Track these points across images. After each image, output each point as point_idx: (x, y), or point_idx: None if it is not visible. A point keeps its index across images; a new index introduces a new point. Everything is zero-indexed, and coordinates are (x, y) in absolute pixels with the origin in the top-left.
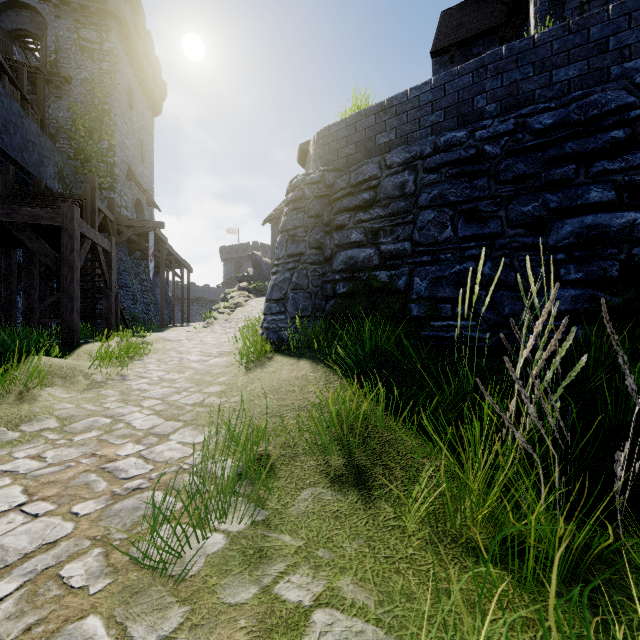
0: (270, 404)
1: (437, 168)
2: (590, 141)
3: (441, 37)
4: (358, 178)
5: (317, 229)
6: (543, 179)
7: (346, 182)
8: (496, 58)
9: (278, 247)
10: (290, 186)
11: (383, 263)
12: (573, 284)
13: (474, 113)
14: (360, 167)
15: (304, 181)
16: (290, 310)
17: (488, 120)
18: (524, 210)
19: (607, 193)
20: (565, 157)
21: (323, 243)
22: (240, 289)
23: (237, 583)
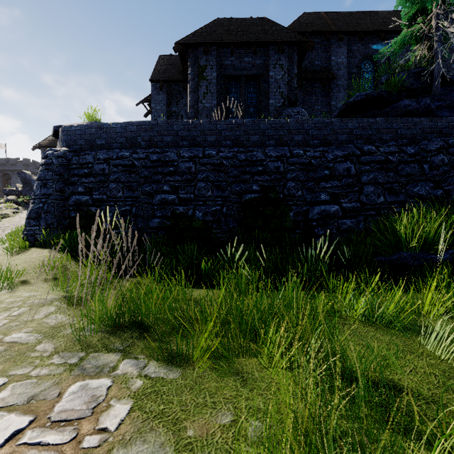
0: (23, 267)
1: (117, 166)
2: (165, 169)
3: (157, 72)
4: (83, 161)
5: (61, 182)
6: (152, 179)
7: (77, 161)
8: (145, 124)
9: (35, 188)
10: (44, 155)
11: (94, 203)
12: (160, 217)
13: (137, 143)
14: (85, 155)
15: (53, 154)
16: (42, 224)
17: (139, 150)
18: (146, 189)
19: (168, 188)
20: (159, 173)
21: (64, 190)
22: (8, 201)
23: (4, 295)
